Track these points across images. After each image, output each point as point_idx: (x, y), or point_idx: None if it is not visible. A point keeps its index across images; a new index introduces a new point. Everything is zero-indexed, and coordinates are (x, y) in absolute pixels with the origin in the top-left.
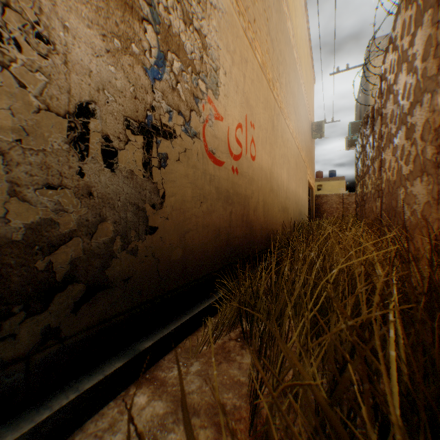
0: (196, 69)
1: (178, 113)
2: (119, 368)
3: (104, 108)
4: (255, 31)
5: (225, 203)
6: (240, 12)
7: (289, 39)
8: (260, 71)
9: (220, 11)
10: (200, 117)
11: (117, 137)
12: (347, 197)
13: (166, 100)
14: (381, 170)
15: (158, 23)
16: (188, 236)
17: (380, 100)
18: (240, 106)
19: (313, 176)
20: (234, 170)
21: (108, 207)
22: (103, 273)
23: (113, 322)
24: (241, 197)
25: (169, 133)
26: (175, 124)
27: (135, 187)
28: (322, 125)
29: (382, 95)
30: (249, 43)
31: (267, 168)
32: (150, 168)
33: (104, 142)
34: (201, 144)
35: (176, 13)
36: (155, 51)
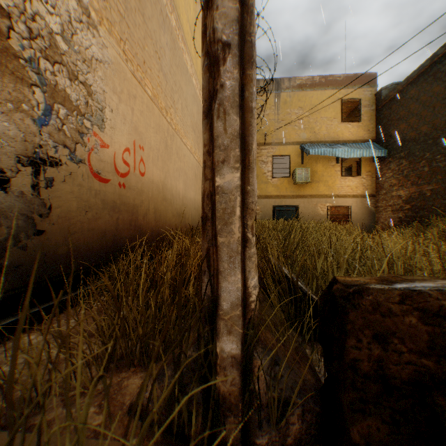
0: (82, 112)
1: (64, 146)
2: (14, 322)
3: (0, 151)
4: (145, 71)
5: (112, 212)
6: (128, 58)
7: (186, 69)
8: (151, 102)
9: (106, 63)
10: (86, 147)
11: (11, 169)
12: None
13: (53, 138)
14: None
15: (46, 84)
16: (74, 237)
17: None
18: (128, 133)
19: None
20: (121, 185)
21: (4, 217)
22: (0, 262)
23: (8, 295)
24: (129, 206)
25: (56, 162)
26: (62, 155)
27: (26, 203)
28: None
29: None
30: (138, 82)
31: (159, 181)
32: (39, 188)
33: (1, 174)
34: (87, 167)
35: (62, 74)
36: (43, 105)
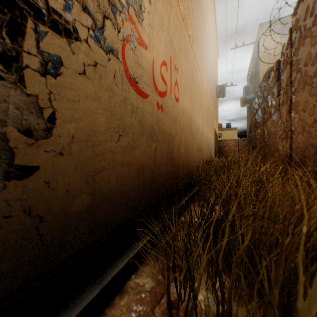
0: None
1: (83, 9)
2: None
3: None
4: None
5: (150, 140)
6: None
7: (203, 12)
8: (183, 23)
9: None
10: (118, 32)
11: None
12: (241, 142)
13: None
14: (292, 113)
15: None
16: (100, 177)
17: (289, 50)
18: (165, 45)
19: (217, 125)
20: (159, 106)
21: None
22: None
23: None
24: (166, 135)
25: (65, 30)
26: (77, 21)
27: None
28: (224, 87)
29: (293, 45)
30: None
31: (188, 112)
32: (21, 68)
33: None
34: (120, 65)
35: None
36: None
